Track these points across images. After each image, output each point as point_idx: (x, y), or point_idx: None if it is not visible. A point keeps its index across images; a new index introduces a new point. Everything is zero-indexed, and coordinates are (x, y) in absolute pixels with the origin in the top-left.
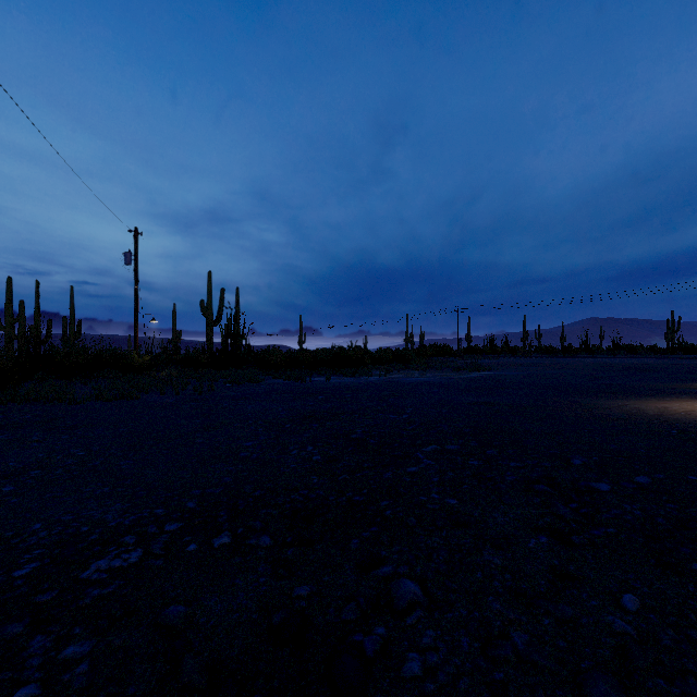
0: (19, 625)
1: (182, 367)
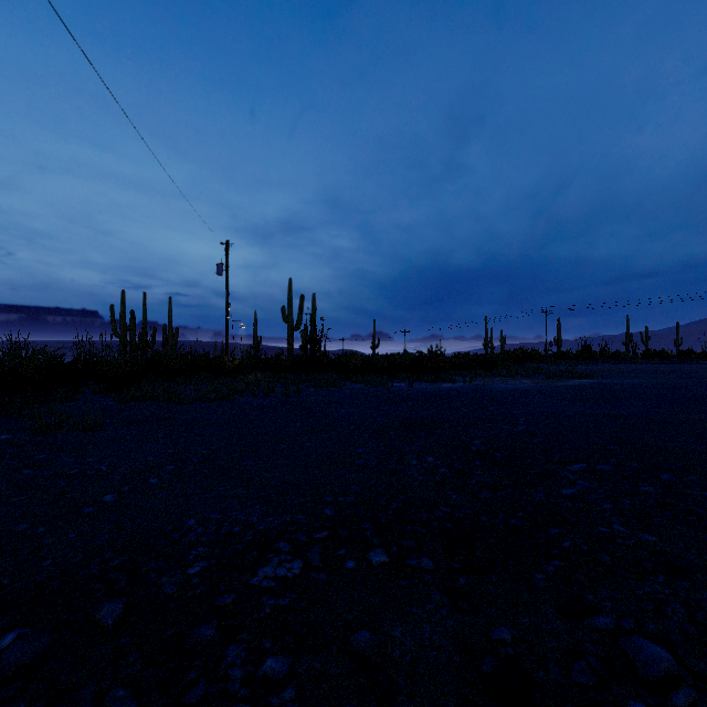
0: (209, 629)
1: (266, 371)
